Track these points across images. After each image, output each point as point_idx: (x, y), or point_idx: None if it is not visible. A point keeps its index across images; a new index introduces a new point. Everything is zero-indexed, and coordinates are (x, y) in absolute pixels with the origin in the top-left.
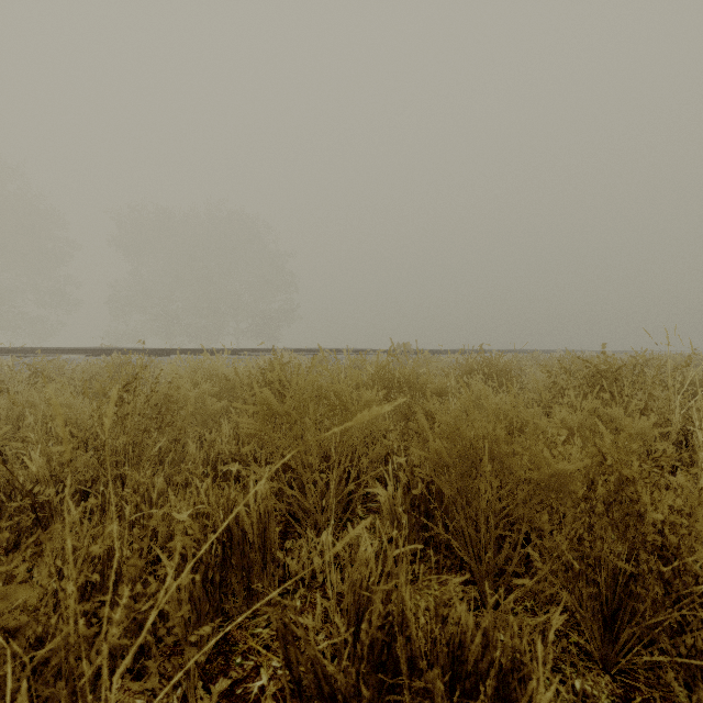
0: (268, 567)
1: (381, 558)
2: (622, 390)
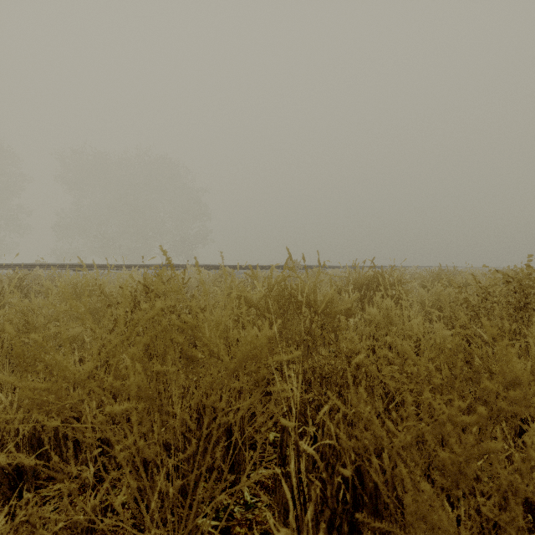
0: None
1: None
2: None
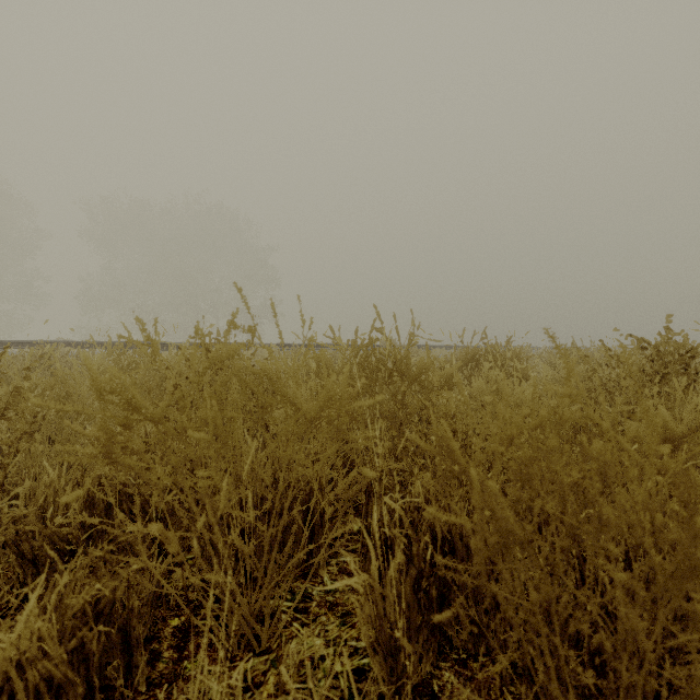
0: None
1: None
2: (694, 379)
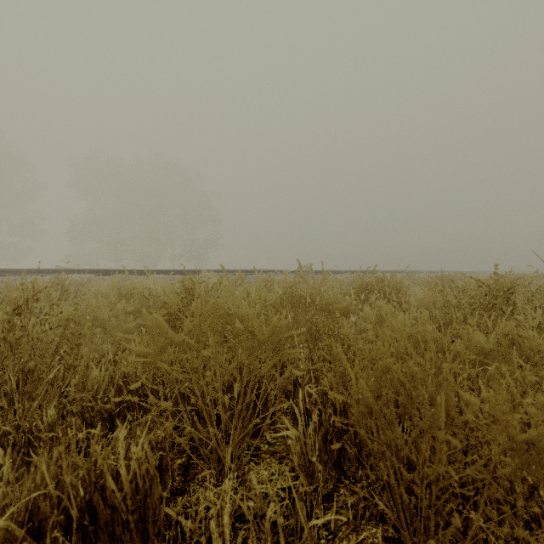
0: (150, 543)
1: (291, 503)
2: (513, 308)
